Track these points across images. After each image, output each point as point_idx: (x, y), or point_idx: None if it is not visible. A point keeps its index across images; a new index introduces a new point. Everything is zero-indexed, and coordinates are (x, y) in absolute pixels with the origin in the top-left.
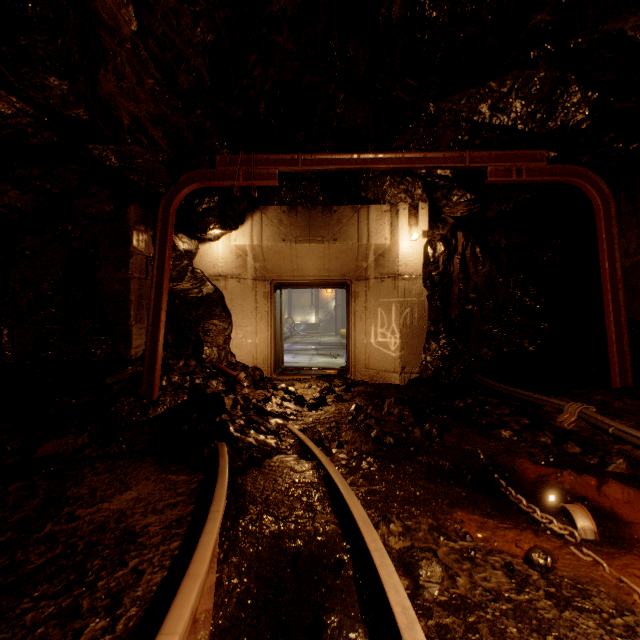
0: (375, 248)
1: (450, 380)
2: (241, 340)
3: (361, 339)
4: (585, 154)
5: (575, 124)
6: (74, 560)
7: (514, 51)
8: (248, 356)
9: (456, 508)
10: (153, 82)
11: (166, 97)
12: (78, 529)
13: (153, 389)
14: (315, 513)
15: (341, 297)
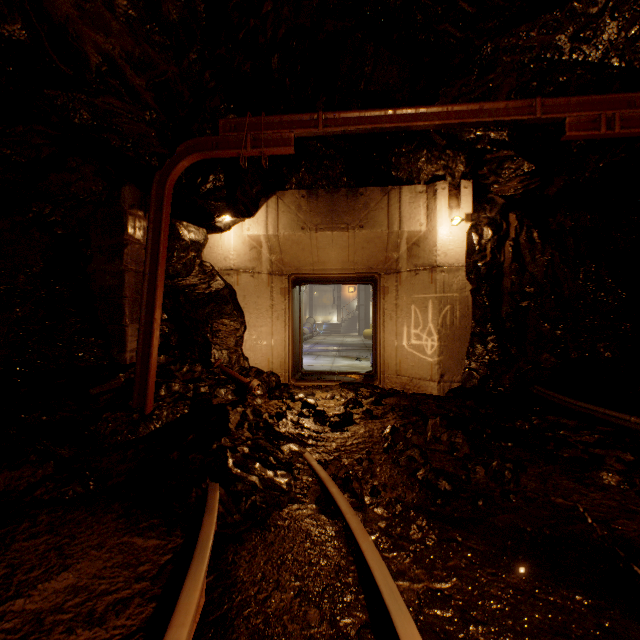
0: (408, 236)
1: (500, 391)
2: (255, 342)
3: (391, 341)
4: None
5: None
6: None
7: None
8: (263, 360)
9: None
10: (126, 3)
11: (146, 28)
12: None
13: (146, 401)
14: None
15: (364, 296)
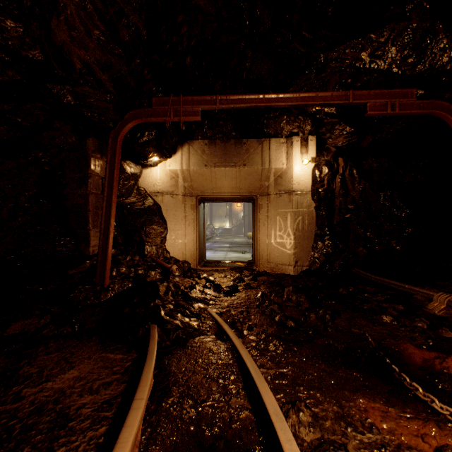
0: (275, 171)
1: (333, 272)
2: (174, 240)
3: (264, 240)
4: (447, 91)
5: (441, 66)
6: (6, 447)
7: (392, 6)
8: (179, 252)
9: (358, 395)
10: (99, 33)
11: (110, 46)
12: (20, 410)
13: (104, 278)
14: (230, 397)
15: (248, 209)
